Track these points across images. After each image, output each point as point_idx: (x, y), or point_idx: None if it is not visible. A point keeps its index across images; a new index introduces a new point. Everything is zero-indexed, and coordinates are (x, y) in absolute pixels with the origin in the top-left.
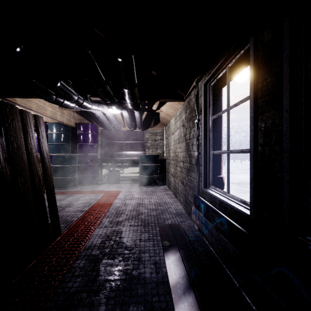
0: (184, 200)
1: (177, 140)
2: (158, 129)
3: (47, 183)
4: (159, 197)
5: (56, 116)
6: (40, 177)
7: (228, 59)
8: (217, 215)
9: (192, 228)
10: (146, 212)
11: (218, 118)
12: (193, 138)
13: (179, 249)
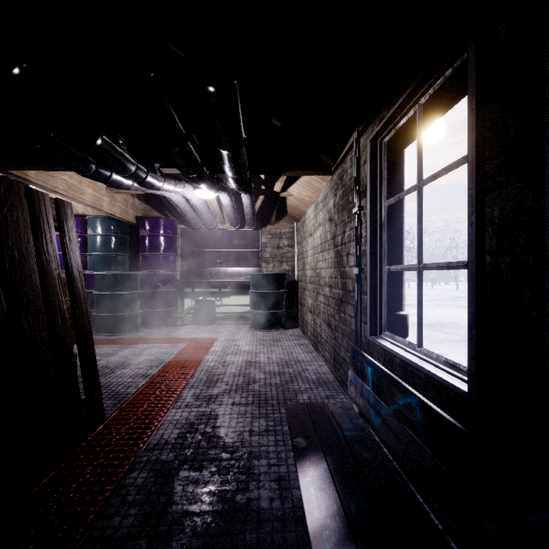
0: (333, 357)
1: (319, 246)
2: (283, 227)
3: (80, 325)
4: (285, 350)
5: (101, 204)
6: (64, 315)
7: (419, 88)
8: (400, 390)
9: (349, 412)
10: (261, 378)
11: (397, 205)
12: (350, 243)
13: (325, 454)
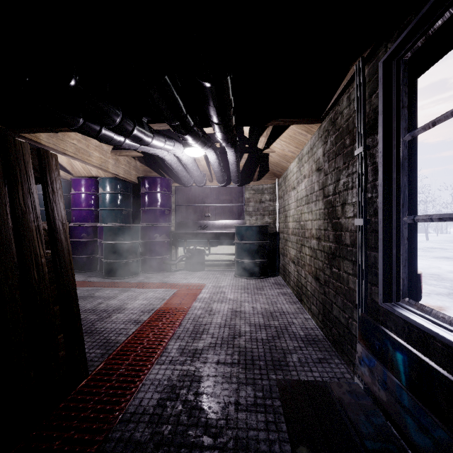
0: (322, 313)
1: (304, 198)
2: (265, 183)
3: (61, 279)
4: (269, 300)
5: (106, 165)
6: (42, 269)
7: None
8: None
9: (362, 402)
10: (247, 331)
11: None
12: (346, 191)
13: None
